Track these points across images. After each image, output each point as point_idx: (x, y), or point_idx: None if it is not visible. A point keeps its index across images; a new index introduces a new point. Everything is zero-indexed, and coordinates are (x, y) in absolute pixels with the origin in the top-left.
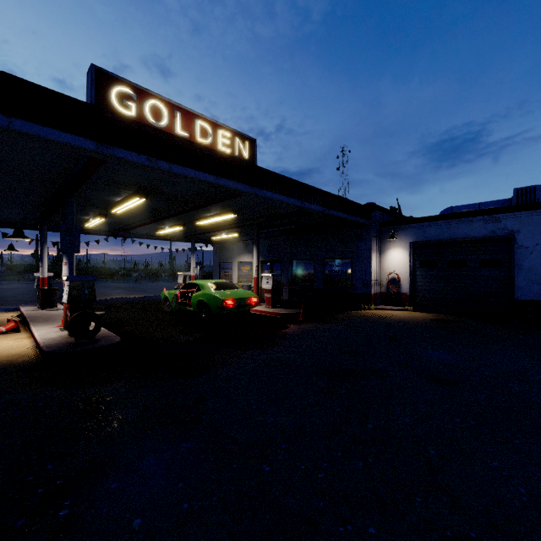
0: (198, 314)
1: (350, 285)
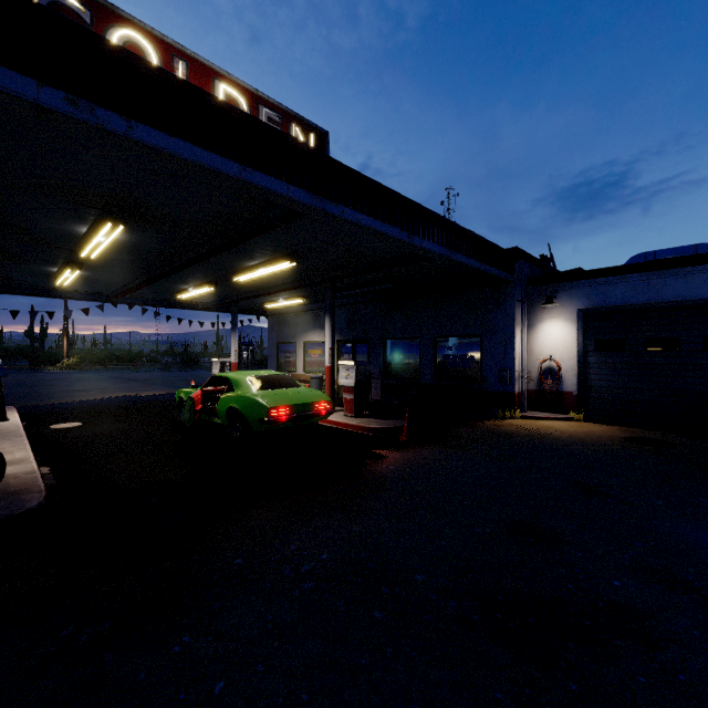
0: (228, 430)
1: (479, 378)
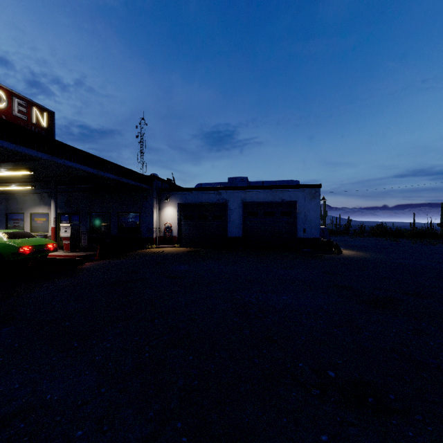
0: None
1: (139, 232)
